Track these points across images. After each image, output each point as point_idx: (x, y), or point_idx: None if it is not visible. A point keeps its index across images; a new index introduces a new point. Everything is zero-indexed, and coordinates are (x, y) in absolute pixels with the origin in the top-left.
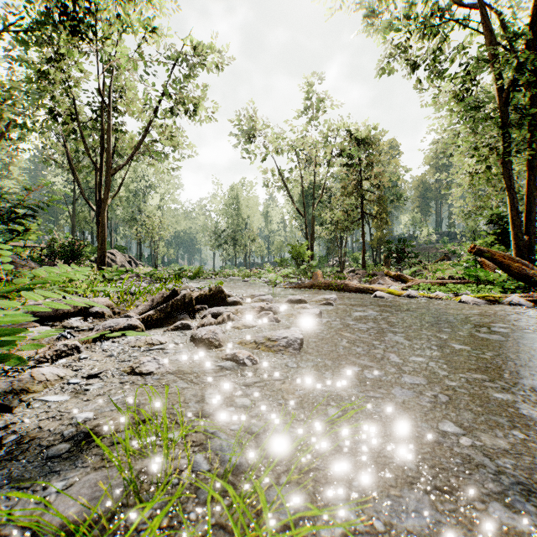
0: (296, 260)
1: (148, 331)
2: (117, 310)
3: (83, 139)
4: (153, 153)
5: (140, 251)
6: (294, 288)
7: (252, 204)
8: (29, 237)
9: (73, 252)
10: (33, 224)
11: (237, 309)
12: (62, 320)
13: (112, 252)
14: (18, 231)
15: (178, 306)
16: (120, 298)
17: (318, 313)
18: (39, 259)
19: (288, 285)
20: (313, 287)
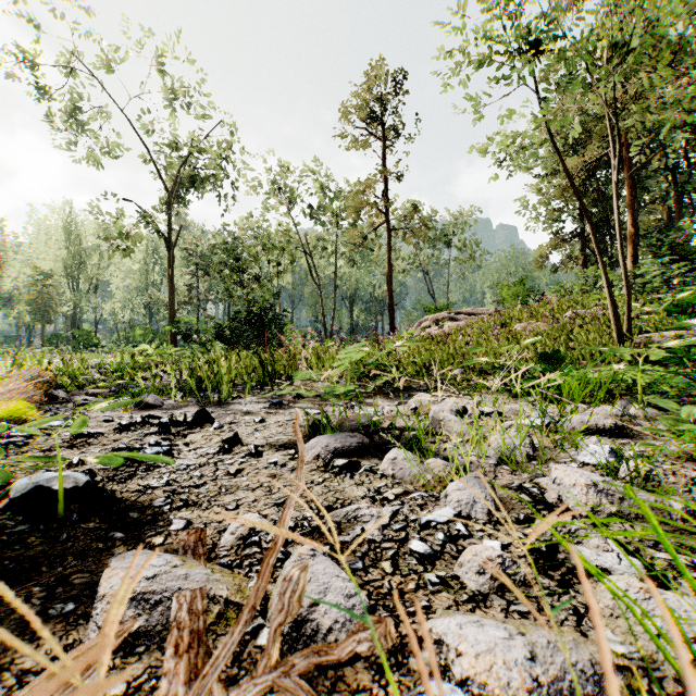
0: None
1: None
2: None
3: None
4: None
5: None
6: None
7: None
8: None
9: None
10: None
11: None
12: None
13: None
14: None
15: None
16: None
17: None
18: None
19: None
20: None
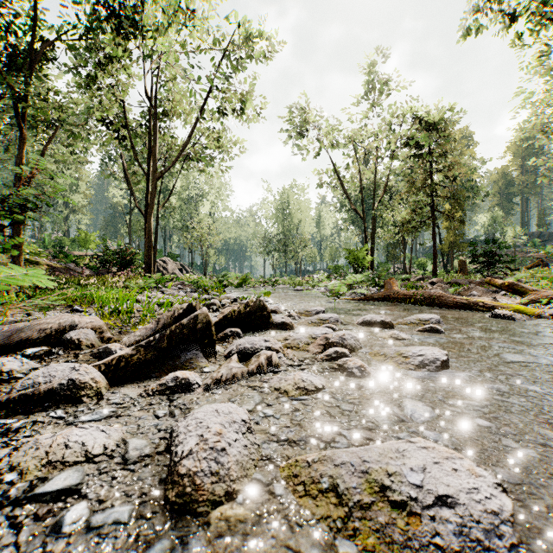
0: (354, 266)
1: (112, 392)
2: (109, 334)
3: (132, 144)
4: (201, 157)
5: (192, 259)
6: (359, 300)
7: (303, 208)
8: (89, 246)
9: (124, 260)
10: (92, 233)
11: (285, 337)
12: (16, 351)
13: (164, 259)
14: (1, 224)
15: (183, 337)
16: (142, 311)
17: (444, 359)
18: (94, 267)
19: (350, 296)
20: (387, 299)
